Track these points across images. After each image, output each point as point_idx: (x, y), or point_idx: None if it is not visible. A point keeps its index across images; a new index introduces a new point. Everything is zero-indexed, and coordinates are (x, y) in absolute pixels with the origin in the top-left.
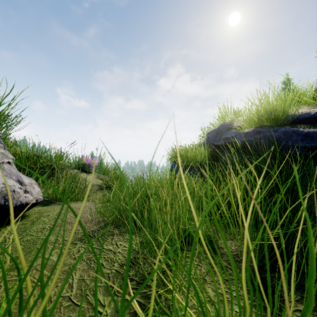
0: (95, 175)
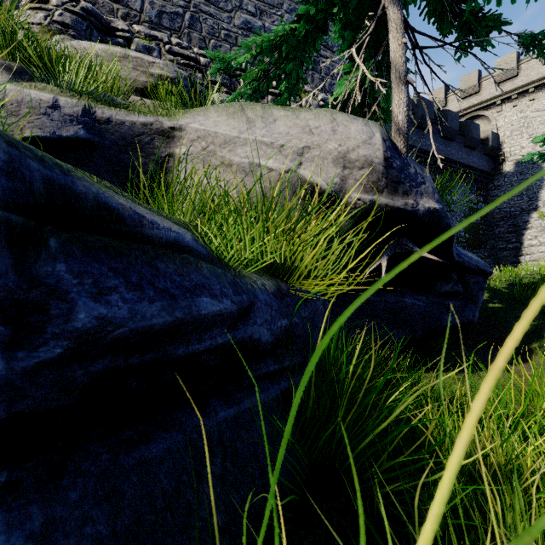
0: None
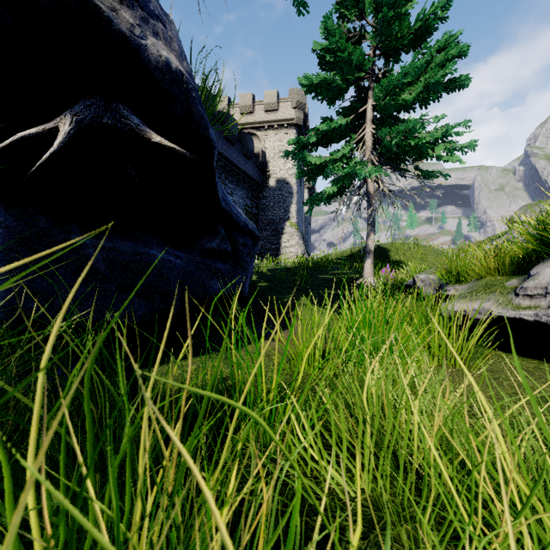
0: None
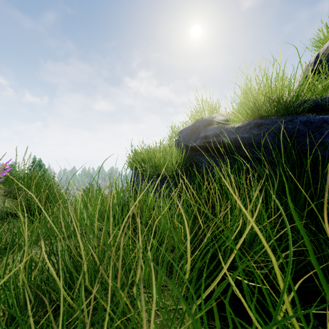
0: (3, 191)
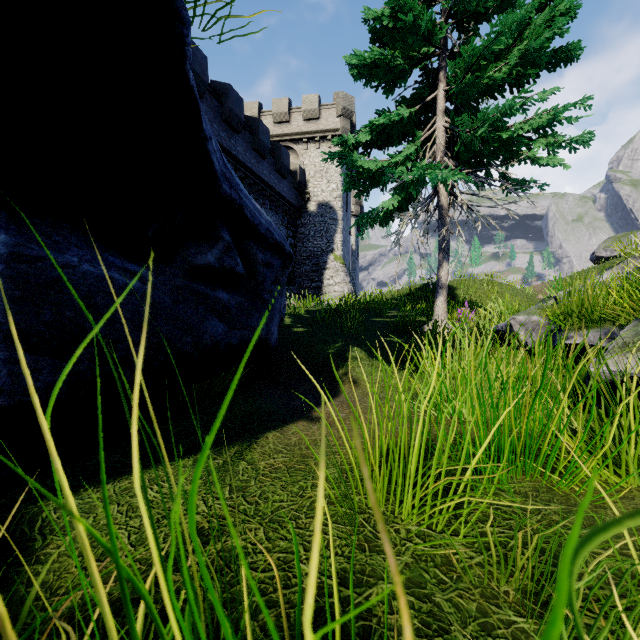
0: None
